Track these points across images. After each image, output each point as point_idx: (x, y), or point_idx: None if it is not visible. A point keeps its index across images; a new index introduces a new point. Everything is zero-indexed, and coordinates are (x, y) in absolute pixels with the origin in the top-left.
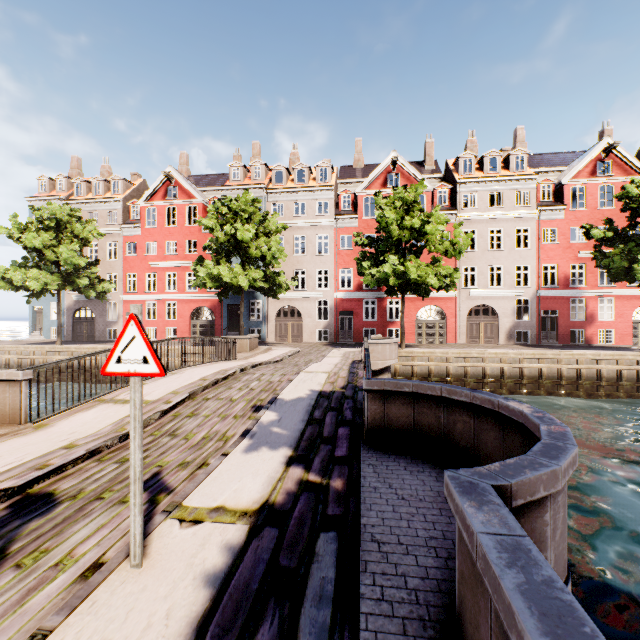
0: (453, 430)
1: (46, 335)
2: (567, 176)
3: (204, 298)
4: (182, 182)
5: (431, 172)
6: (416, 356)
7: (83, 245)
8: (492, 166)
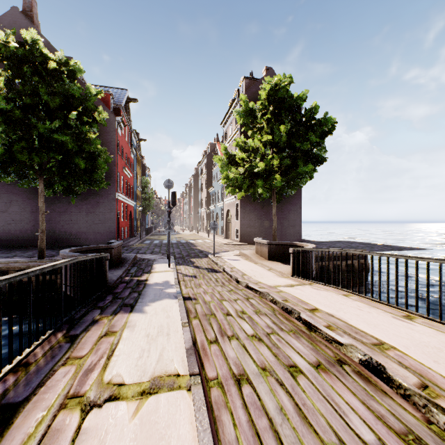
0: None
1: None
2: None
3: None
4: None
5: None
6: None
7: None
8: None
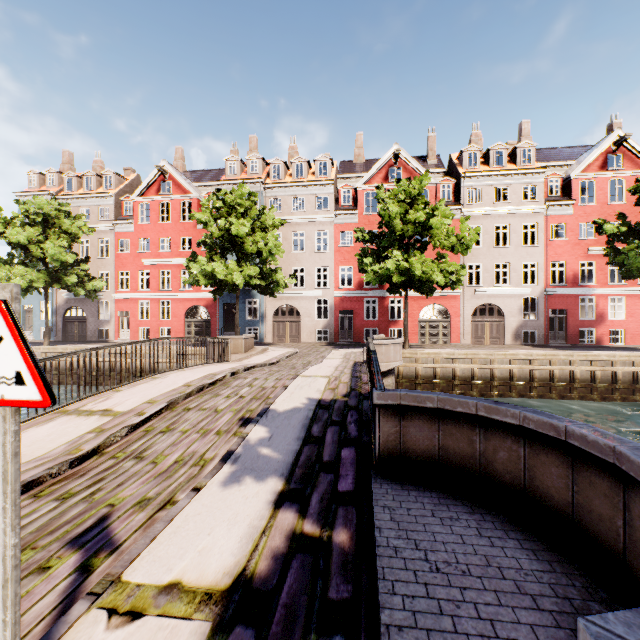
0: (493, 459)
1: (36, 335)
2: (576, 170)
3: (199, 297)
4: (176, 176)
5: (434, 167)
6: (420, 357)
7: (72, 241)
8: (498, 160)
